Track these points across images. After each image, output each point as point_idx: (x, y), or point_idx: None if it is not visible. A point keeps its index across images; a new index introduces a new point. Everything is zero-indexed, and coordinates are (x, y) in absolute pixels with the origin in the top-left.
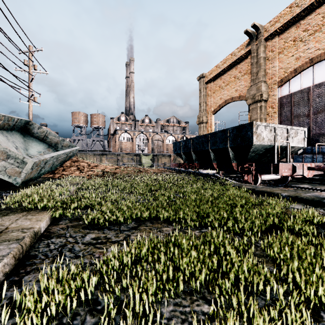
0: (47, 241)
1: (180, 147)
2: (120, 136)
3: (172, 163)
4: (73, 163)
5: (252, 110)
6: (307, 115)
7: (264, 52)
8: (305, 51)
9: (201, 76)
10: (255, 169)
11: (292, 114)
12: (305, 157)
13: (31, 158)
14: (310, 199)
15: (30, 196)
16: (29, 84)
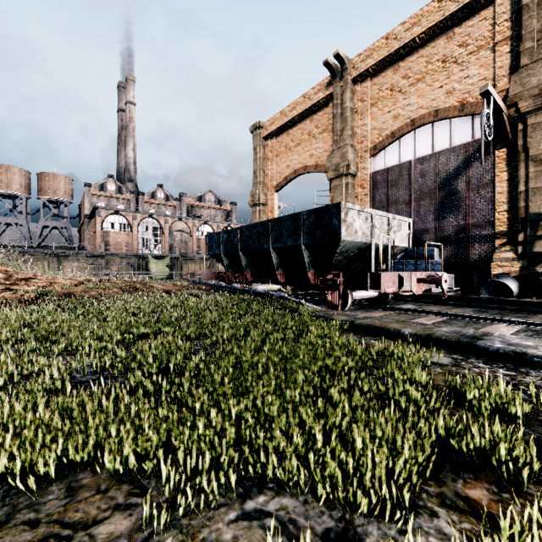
0: None
1: (219, 242)
2: (105, 220)
3: (206, 273)
4: None
5: (335, 189)
6: (408, 201)
7: (352, 100)
8: (406, 108)
9: (257, 126)
10: (343, 283)
11: (389, 199)
12: (407, 263)
13: None
14: (453, 341)
15: None
16: None
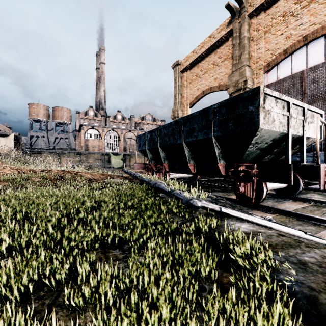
0: None
1: (145, 141)
2: (86, 132)
3: (137, 164)
4: None
5: None
6: None
7: (248, 31)
8: (298, 27)
9: (176, 64)
10: (258, 175)
11: None
12: None
13: None
14: None
15: None
16: None
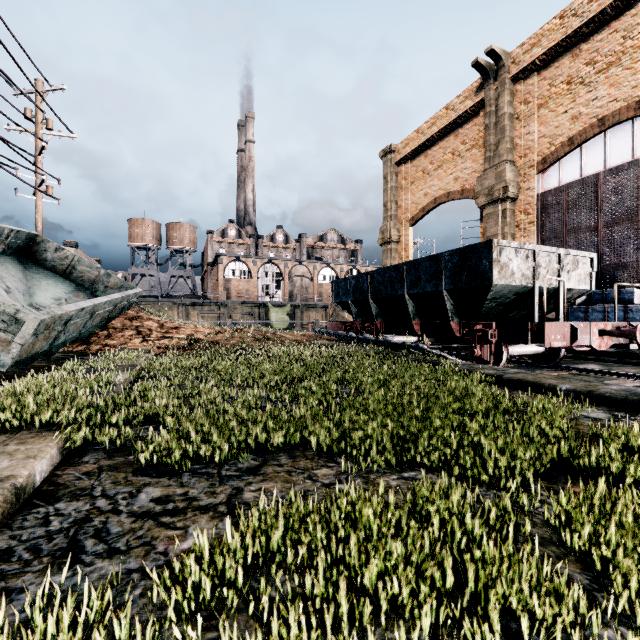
0: (45, 510)
1: (347, 289)
2: (227, 267)
3: (331, 322)
4: (128, 322)
5: (488, 219)
6: (595, 227)
7: (511, 103)
8: (591, 103)
9: (388, 151)
10: (496, 335)
11: (565, 226)
12: (591, 309)
13: (34, 313)
14: (618, 398)
15: (21, 396)
16: (35, 159)
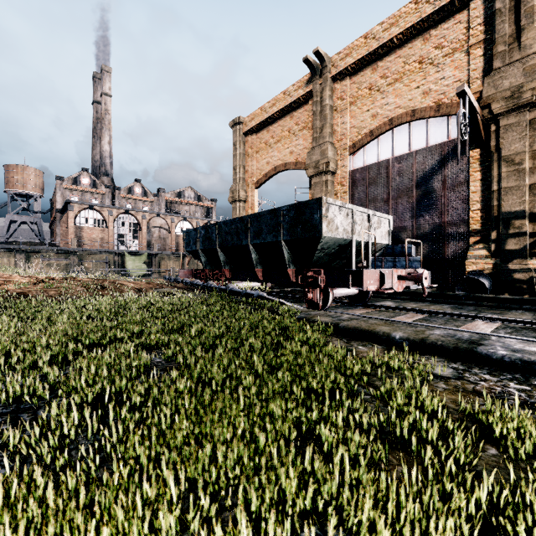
0: None
1: (197, 238)
2: (78, 215)
3: (183, 270)
4: None
5: (315, 186)
6: (386, 199)
7: (332, 97)
8: (384, 107)
9: (237, 122)
10: (324, 280)
11: (368, 197)
12: (385, 260)
13: None
14: (451, 347)
15: None
16: None
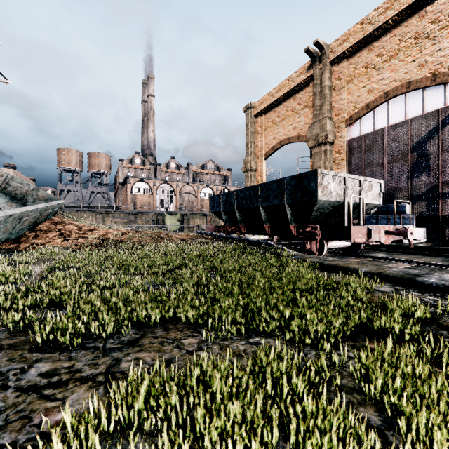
0: None
1: (219, 202)
2: (133, 186)
3: (209, 226)
4: (53, 225)
5: (315, 156)
6: (382, 163)
7: (330, 79)
8: (379, 82)
9: (249, 107)
10: (320, 234)
11: (364, 162)
12: (379, 217)
13: None
14: (398, 277)
15: None
16: None
